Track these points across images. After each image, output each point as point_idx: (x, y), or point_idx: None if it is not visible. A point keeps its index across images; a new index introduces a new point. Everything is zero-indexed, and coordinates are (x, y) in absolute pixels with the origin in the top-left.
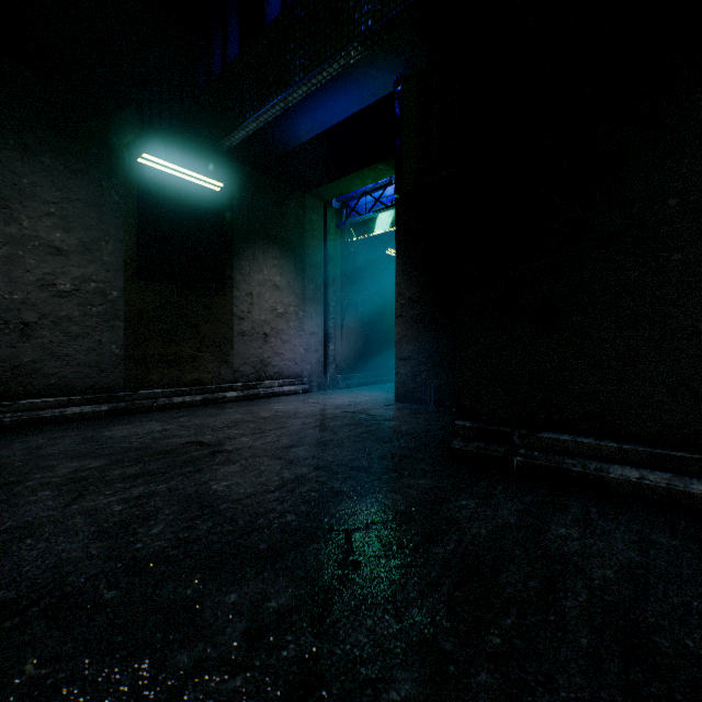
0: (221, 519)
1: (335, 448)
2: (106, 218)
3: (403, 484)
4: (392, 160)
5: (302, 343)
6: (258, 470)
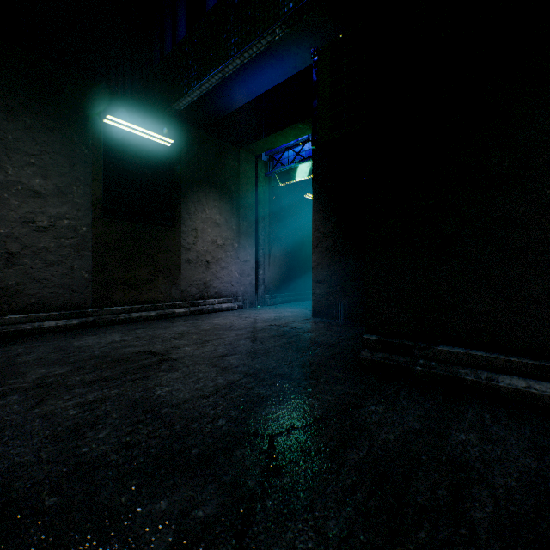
0: (160, 423)
1: (262, 356)
2: (77, 168)
3: (319, 390)
4: (309, 121)
5: (237, 269)
6: (196, 376)
